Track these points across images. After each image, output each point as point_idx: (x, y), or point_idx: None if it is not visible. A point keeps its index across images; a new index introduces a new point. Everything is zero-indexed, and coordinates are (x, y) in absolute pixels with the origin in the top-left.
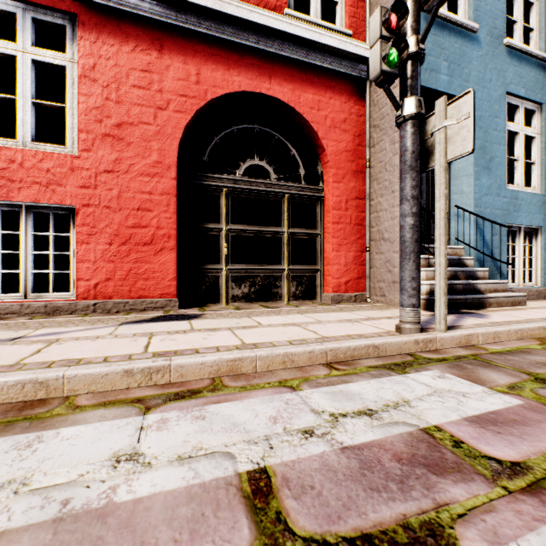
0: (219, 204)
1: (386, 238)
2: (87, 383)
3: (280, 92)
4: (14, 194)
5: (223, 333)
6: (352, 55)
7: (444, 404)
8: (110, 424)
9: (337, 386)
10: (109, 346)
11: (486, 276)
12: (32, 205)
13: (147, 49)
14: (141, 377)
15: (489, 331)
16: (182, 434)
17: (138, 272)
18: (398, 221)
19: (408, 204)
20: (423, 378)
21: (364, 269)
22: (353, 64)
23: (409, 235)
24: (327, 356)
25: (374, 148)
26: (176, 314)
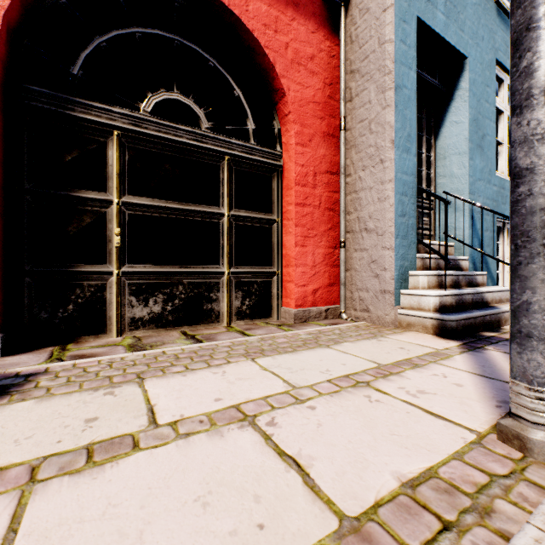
0: (105, 157)
1: (372, 228)
2: None
3: None
4: None
5: None
6: None
7: None
8: None
9: None
10: None
11: (485, 282)
12: None
13: None
14: None
15: None
16: None
17: None
18: (391, 203)
19: None
20: None
21: (337, 272)
22: None
23: None
24: None
25: (352, 103)
26: None
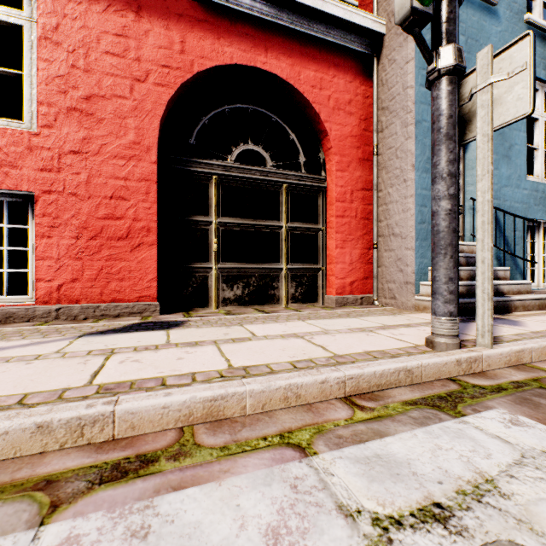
0: (208, 194)
1: (397, 233)
2: None
3: (277, 67)
4: None
5: (206, 349)
6: (359, 28)
7: None
8: None
9: (369, 443)
10: (43, 374)
11: (507, 276)
12: None
13: (121, 9)
14: (65, 433)
15: (542, 345)
16: None
17: (111, 271)
18: (412, 214)
19: (443, 183)
20: (491, 425)
21: (371, 268)
22: (359, 39)
23: (446, 223)
24: (345, 386)
25: (383, 133)
26: (154, 321)
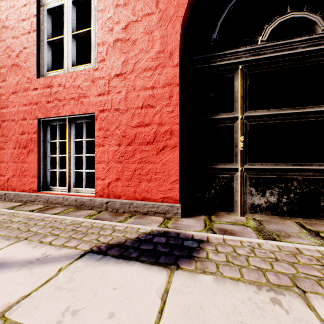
0: (233, 87)
1: None
2: None
3: None
4: (61, 110)
5: None
6: None
7: None
8: None
9: None
10: None
11: None
12: (72, 117)
13: None
14: None
15: None
16: None
17: (141, 173)
18: None
19: None
20: None
21: None
22: None
23: None
24: None
25: None
26: (170, 232)
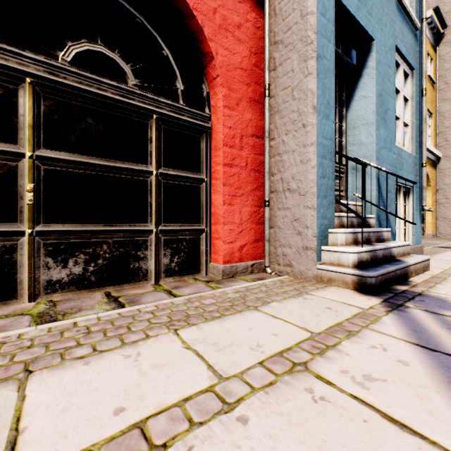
0: (15, 106)
1: (294, 188)
2: None
3: None
4: None
5: None
6: None
7: None
8: None
9: None
10: None
11: (389, 237)
12: None
13: None
14: None
15: None
16: None
17: None
18: (313, 165)
19: None
20: None
21: (262, 229)
22: None
23: None
24: None
25: (276, 71)
26: None
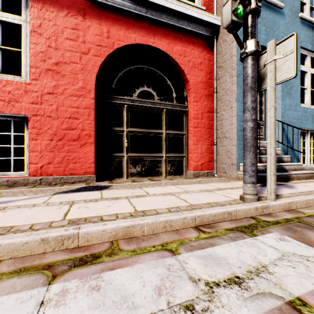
0: (122, 115)
1: (227, 136)
2: (10, 250)
3: (160, 45)
4: None
5: (122, 201)
6: (206, 22)
7: (295, 270)
8: (15, 297)
9: (206, 249)
10: (39, 214)
11: (289, 160)
12: None
13: (75, 15)
14: (55, 243)
15: (303, 199)
16: (76, 312)
17: (69, 158)
18: (235, 126)
19: (249, 113)
20: (269, 240)
21: (213, 156)
22: (206, 28)
23: (250, 134)
24: (195, 221)
25: (219, 81)
26: (93, 185)
